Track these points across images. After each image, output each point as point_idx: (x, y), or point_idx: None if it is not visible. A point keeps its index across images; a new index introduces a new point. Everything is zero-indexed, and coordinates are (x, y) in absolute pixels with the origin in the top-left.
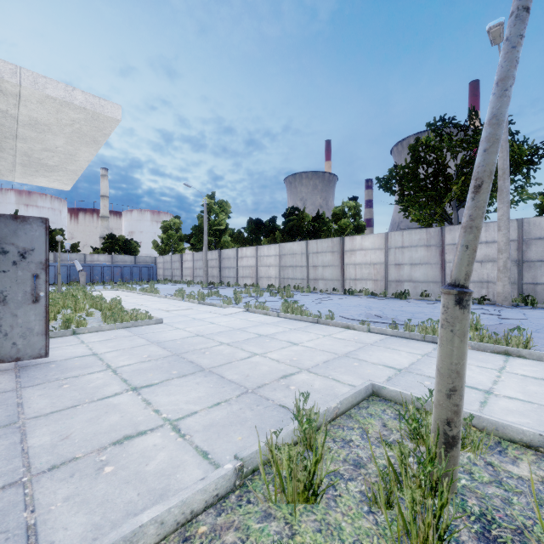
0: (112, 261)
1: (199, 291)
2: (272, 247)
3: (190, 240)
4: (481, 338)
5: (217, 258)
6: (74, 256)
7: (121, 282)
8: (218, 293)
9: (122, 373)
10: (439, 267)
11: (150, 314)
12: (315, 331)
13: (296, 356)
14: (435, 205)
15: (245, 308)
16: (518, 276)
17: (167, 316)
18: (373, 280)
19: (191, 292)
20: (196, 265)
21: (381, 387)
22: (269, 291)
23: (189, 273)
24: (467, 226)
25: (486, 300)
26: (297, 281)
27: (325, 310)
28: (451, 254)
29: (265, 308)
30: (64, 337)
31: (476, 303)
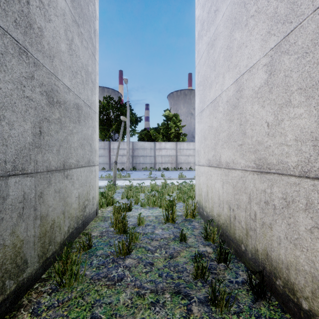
0: None
1: None
2: None
3: None
4: (120, 177)
5: None
6: None
7: None
8: None
9: None
10: (108, 157)
11: None
12: None
13: None
14: (107, 131)
15: None
16: (132, 161)
17: None
18: None
19: None
20: None
21: (100, 186)
22: None
23: None
24: (117, 153)
25: (123, 169)
26: None
27: None
28: (113, 152)
29: None
30: None
31: (120, 171)
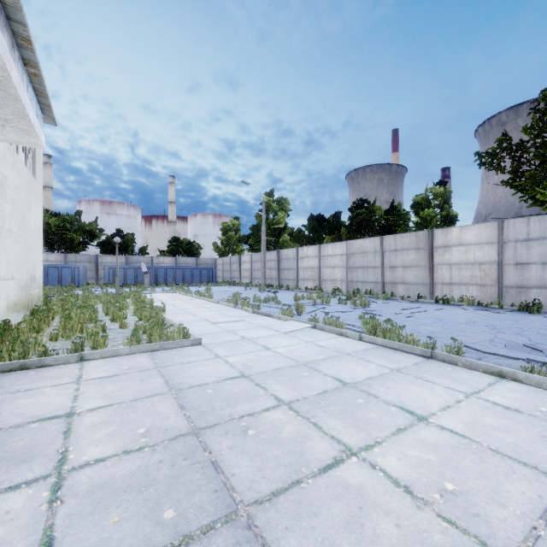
0: (176, 263)
1: (254, 297)
2: (337, 246)
3: (249, 240)
4: None
5: (275, 259)
6: (142, 258)
7: (182, 284)
8: (275, 299)
9: (64, 499)
10: None
11: (186, 330)
12: (441, 380)
13: (446, 473)
14: None
15: (310, 322)
16: None
17: (210, 332)
18: (478, 284)
19: (245, 298)
20: (254, 267)
21: None
22: (335, 296)
23: (247, 275)
24: None
25: None
26: (369, 285)
27: (426, 330)
28: None
29: (339, 324)
30: (65, 366)
31: None
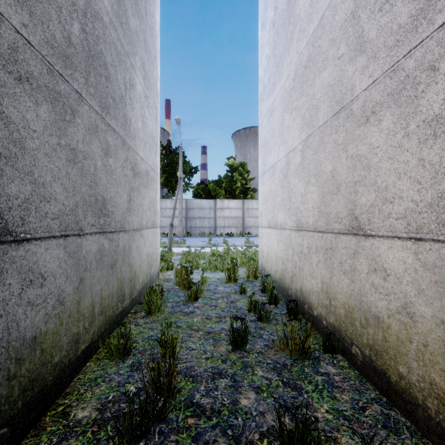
0: None
1: None
2: None
3: None
4: (174, 244)
5: None
6: None
7: None
8: None
9: None
10: None
11: None
12: None
13: None
14: None
15: None
16: (186, 224)
17: None
18: None
19: None
20: None
21: None
22: None
23: None
24: (173, 214)
25: (175, 235)
26: None
27: None
28: (160, 213)
29: None
30: None
31: None
